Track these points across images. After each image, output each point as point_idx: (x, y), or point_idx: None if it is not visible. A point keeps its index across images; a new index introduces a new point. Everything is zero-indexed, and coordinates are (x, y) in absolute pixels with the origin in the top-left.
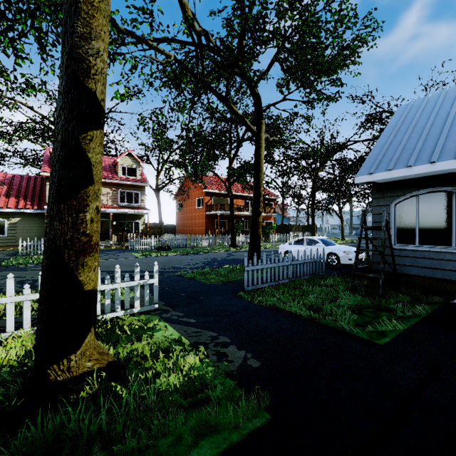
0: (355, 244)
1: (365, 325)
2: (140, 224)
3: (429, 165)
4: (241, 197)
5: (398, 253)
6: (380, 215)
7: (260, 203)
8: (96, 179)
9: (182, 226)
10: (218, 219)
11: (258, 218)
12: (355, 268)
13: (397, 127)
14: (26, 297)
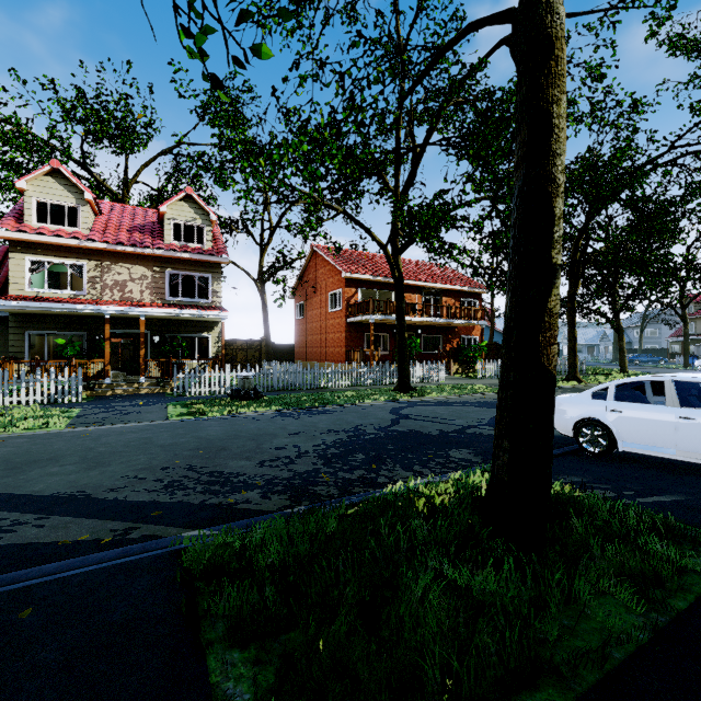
0: None
1: None
2: (210, 341)
3: None
4: (415, 290)
5: None
6: None
7: (554, 226)
8: None
9: (304, 347)
10: (370, 330)
11: (545, 295)
12: None
13: None
14: None
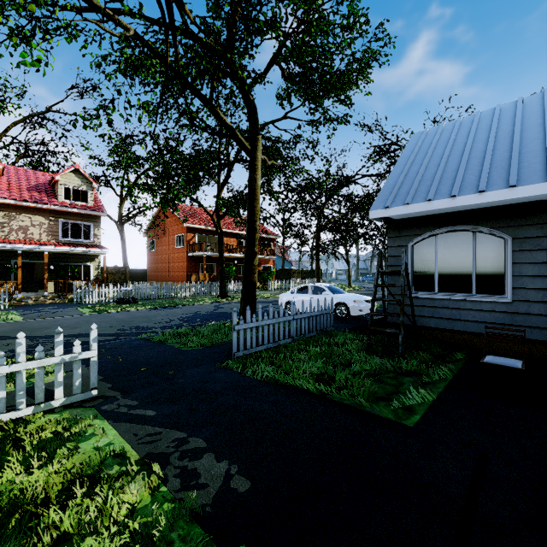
0: (363, 291)
1: (388, 398)
2: (92, 268)
3: (450, 200)
4: (233, 235)
5: (416, 302)
6: (397, 258)
7: (255, 241)
8: None
9: (155, 271)
10: (204, 261)
11: (253, 260)
12: (370, 322)
13: (412, 156)
14: None
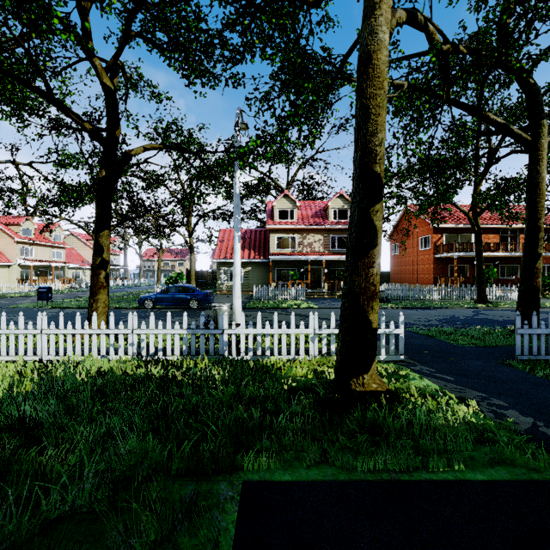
0: None
1: None
2: None
3: None
4: (492, 231)
5: None
6: None
7: (538, 241)
8: (379, 241)
9: (398, 274)
10: (454, 263)
11: (534, 263)
12: None
13: None
14: (302, 331)
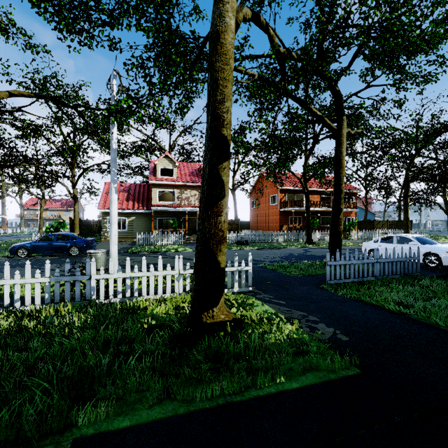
0: None
1: None
2: None
3: None
4: (316, 193)
5: None
6: None
7: (341, 200)
8: (226, 194)
9: (256, 223)
10: (292, 215)
11: (339, 215)
12: None
13: None
14: (168, 272)
